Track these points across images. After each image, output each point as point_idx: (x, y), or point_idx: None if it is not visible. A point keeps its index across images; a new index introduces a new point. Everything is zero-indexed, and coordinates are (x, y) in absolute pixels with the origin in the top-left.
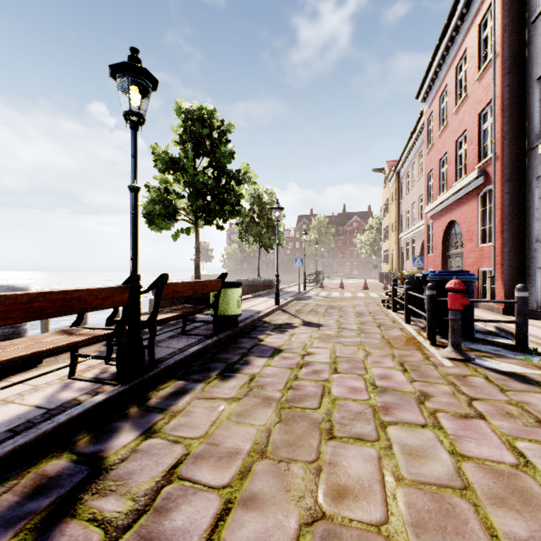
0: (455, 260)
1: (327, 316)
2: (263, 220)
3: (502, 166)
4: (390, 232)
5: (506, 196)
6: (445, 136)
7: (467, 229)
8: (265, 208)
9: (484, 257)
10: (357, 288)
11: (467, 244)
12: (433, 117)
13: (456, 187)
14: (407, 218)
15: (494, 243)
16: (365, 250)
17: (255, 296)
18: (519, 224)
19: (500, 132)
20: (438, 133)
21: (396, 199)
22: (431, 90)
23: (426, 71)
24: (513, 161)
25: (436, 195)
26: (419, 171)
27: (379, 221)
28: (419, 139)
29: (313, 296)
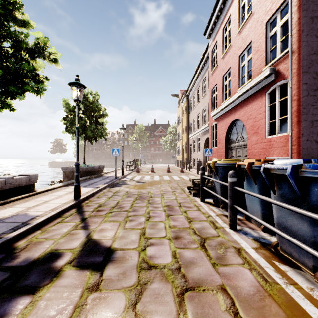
0: (236, 151)
1: (131, 219)
2: (88, 116)
3: (300, 58)
4: (182, 135)
5: (304, 87)
6: (228, 56)
7: (253, 124)
8: (89, 106)
9: (274, 147)
10: (163, 171)
11: (252, 137)
12: (217, 46)
13: (242, 89)
14: (194, 124)
15: (291, 133)
16: (167, 146)
17: (67, 184)
18: (314, 114)
19: (297, 26)
20: (222, 55)
21: (187, 112)
22: (215, 26)
23: (213, 8)
24: (310, 53)
25: (220, 103)
26: (203, 91)
27: (175, 129)
28: (203, 69)
29: (128, 181)
